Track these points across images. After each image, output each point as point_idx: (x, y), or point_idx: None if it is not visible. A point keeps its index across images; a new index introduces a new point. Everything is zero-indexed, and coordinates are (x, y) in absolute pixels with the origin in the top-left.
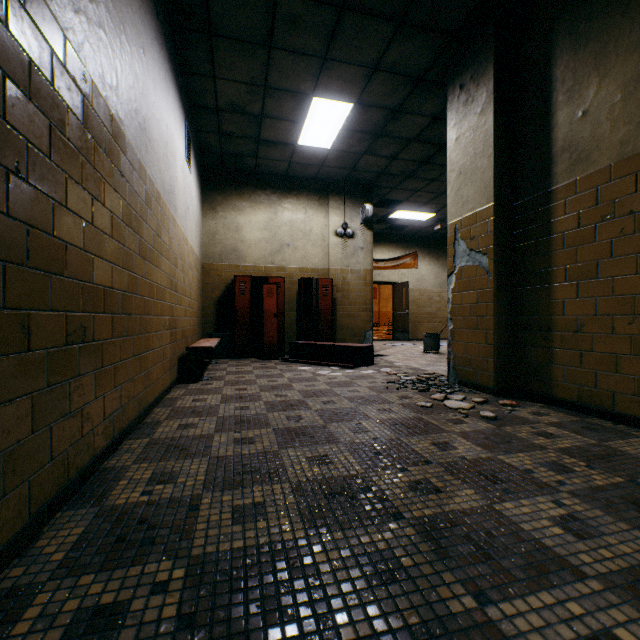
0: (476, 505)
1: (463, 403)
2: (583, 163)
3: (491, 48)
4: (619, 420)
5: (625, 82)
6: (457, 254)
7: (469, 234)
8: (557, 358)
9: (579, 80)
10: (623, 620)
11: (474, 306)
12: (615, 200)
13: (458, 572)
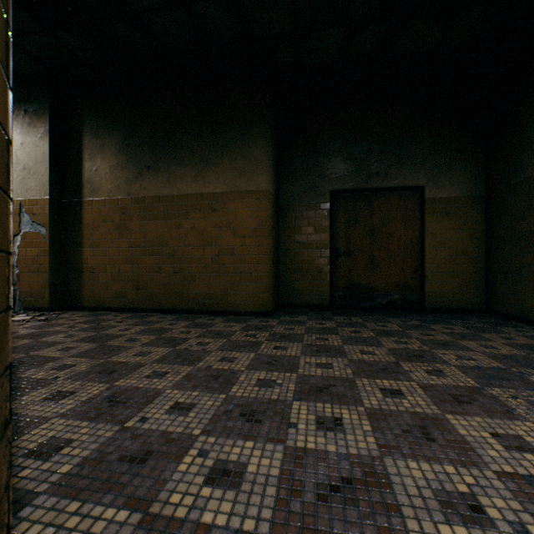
0: (30, 342)
1: (27, 317)
2: (96, 193)
3: (48, 104)
4: (109, 310)
5: (111, 166)
6: (23, 222)
7: (33, 211)
8: (86, 286)
9: (95, 153)
10: (74, 345)
11: (37, 258)
12: (108, 215)
13: (20, 353)
